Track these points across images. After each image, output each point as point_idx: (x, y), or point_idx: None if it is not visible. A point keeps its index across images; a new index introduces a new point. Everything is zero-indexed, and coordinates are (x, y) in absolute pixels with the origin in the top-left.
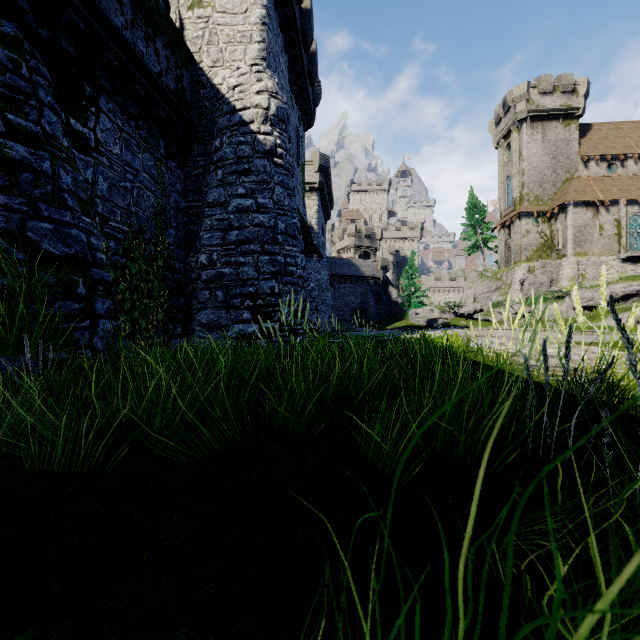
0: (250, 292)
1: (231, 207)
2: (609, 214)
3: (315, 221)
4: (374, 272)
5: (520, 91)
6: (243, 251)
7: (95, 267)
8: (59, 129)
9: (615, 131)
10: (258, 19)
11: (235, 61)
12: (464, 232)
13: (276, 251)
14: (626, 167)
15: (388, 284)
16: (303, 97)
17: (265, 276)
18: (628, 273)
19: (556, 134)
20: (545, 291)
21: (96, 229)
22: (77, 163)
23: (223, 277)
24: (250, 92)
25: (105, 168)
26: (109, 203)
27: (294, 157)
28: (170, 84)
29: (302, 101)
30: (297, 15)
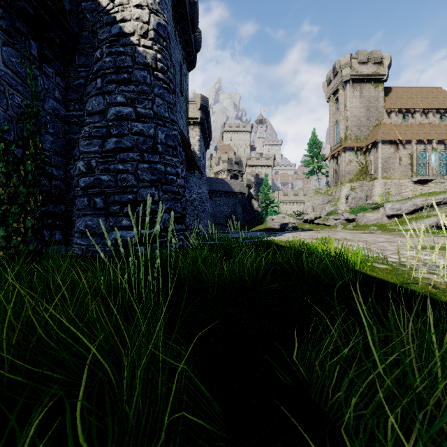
0: (129, 199)
1: (110, 115)
2: (405, 150)
3: (197, 148)
4: (241, 189)
5: (345, 60)
6: (122, 158)
7: None
8: None
9: (407, 93)
10: None
11: None
12: (305, 161)
13: (156, 160)
14: (415, 118)
15: (251, 198)
16: (186, 38)
17: (144, 184)
18: (418, 191)
19: (369, 92)
20: (363, 203)
21: None
22: None
23: (102, 184)
24: (130, 5)
25: None
26: None
27: (178, 86)
28: None
29: (185, 42)
30: None
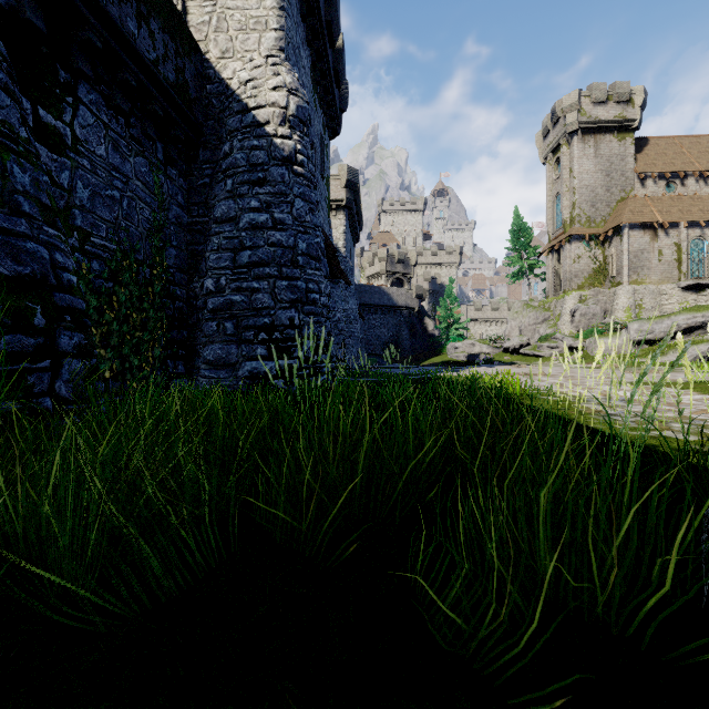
0: (265, 323)
1: (242, 223)
2: (668, 238)
3: (342, 243)
4: (408, 301)
5: (570, 100)
6: (257, 275)
7: (61, 291)
8: (15, 115)
9: (674, 146)
10: (275, 3)
11: (248, 52)
12: (508, 257)
13: (296, 275)
14: (686, 186)
15: (424, 315)
16: (328, 100)
17: (283, 305)
18: (689, 303)
19: (610, 148)
20: (598, 323)
21: (64, 243)
22: (41, 160)
23: (233, 306)
24: (265, 88)
25: (86, 172)
26: (91, 215)
27: (318, 168)
28: (169, 75)
29: (327, 104)
30: (321, 3)
